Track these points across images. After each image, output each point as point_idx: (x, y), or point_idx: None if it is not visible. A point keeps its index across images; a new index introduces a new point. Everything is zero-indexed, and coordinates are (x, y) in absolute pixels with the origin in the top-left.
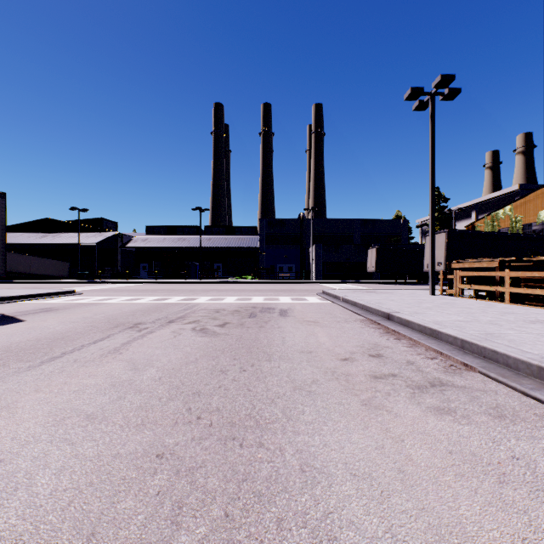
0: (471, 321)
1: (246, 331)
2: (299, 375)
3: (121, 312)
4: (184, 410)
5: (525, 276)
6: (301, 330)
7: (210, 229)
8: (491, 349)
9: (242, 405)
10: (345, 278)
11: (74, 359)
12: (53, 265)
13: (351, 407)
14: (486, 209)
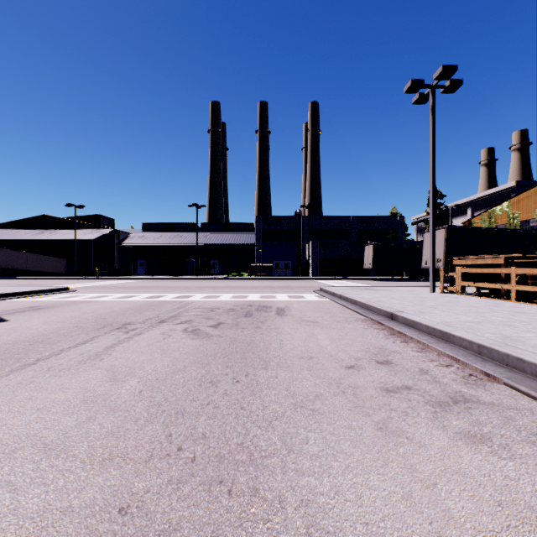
0: (482, 322)
1: (241, 333)
2: (300, 387)
3: (112, 311)
4: (162, 438)
5: (533, 273)
6: (300, 331)
7: (207, 226)
8: (516, 357)
9: (233, 430)
10: (342, 275)
11: (48, 367)
12: (49, 262)
13: (364, 433)
14: (482, 206)
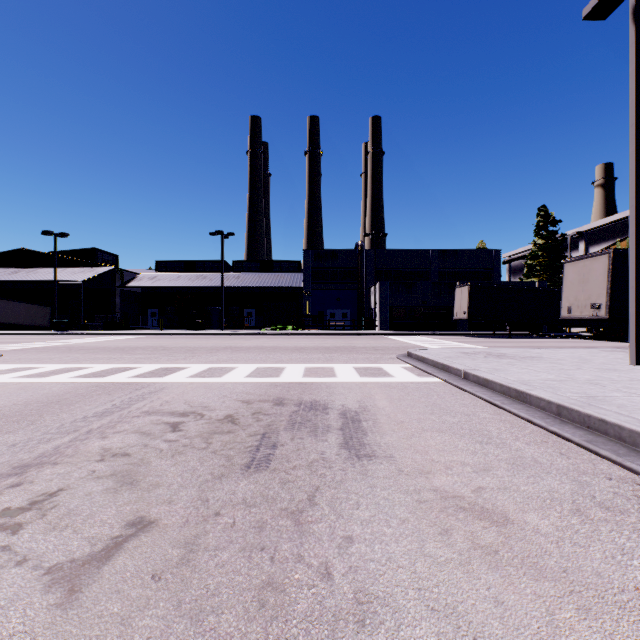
0: None
1: None
2: None
3: None
4: None
5: None
6: None
7: (239, 265)
8: None
9: None
10: (421, 328)
11: None
12: (26, 311)
13: None
14: (600, 238)
